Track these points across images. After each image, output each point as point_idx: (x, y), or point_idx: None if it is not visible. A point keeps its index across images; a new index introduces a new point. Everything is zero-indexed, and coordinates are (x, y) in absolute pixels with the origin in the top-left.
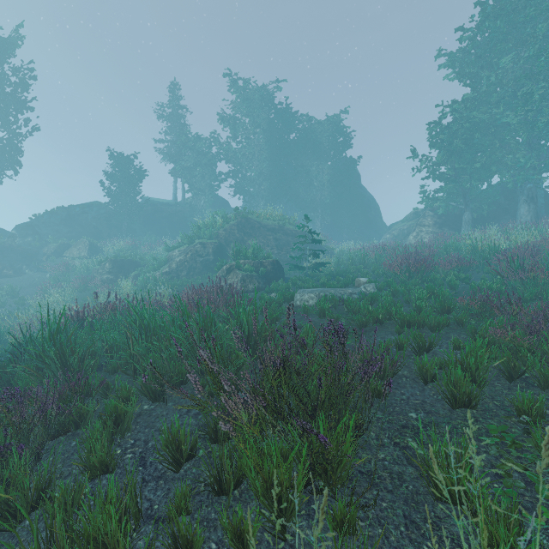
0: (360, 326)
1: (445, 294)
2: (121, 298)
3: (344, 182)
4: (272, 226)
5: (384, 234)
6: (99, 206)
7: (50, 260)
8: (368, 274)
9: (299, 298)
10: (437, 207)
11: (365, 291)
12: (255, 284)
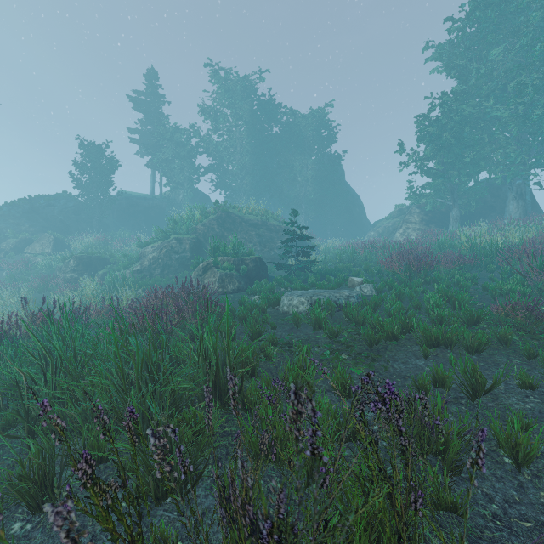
0: (370, 344)
1: (464, 299)
2: (82, 300)
3: (328, 178)
4: (254, 222)
5: (369, 231)
6: (68, 198)
7: (8, 256)
8: (360, 273)
9: (287, 302)
10: (423, 203)
11: (362, 293)
12: (235, 284)
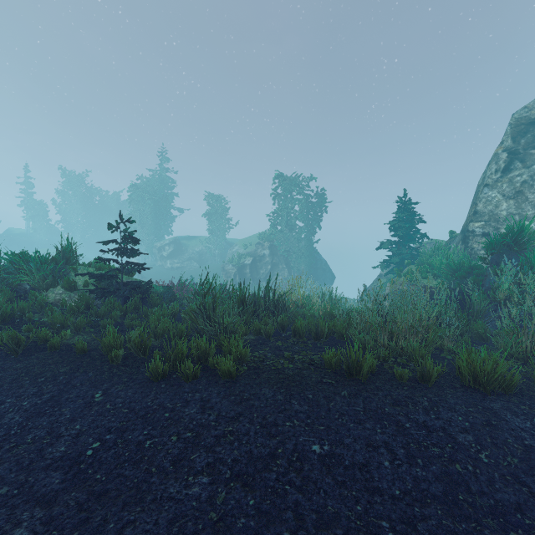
0: None
1: None
2: None
3: None
4: None
5: None
6: None
7: None
8: None
9: None
10: None
11: None
12: None
